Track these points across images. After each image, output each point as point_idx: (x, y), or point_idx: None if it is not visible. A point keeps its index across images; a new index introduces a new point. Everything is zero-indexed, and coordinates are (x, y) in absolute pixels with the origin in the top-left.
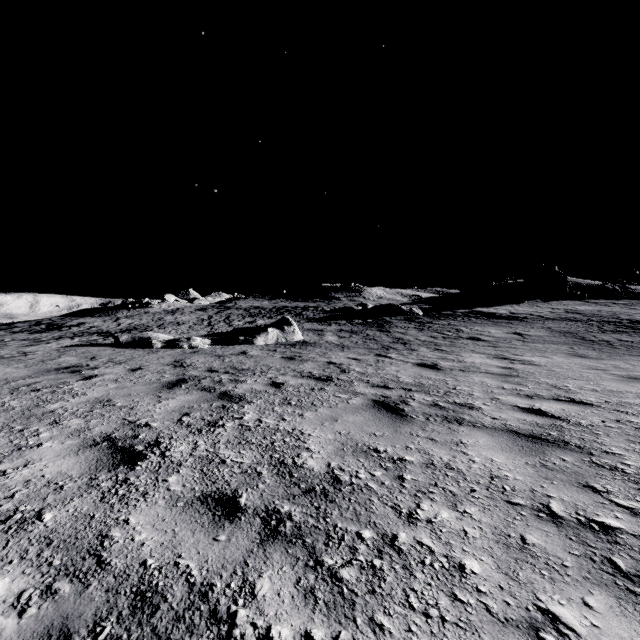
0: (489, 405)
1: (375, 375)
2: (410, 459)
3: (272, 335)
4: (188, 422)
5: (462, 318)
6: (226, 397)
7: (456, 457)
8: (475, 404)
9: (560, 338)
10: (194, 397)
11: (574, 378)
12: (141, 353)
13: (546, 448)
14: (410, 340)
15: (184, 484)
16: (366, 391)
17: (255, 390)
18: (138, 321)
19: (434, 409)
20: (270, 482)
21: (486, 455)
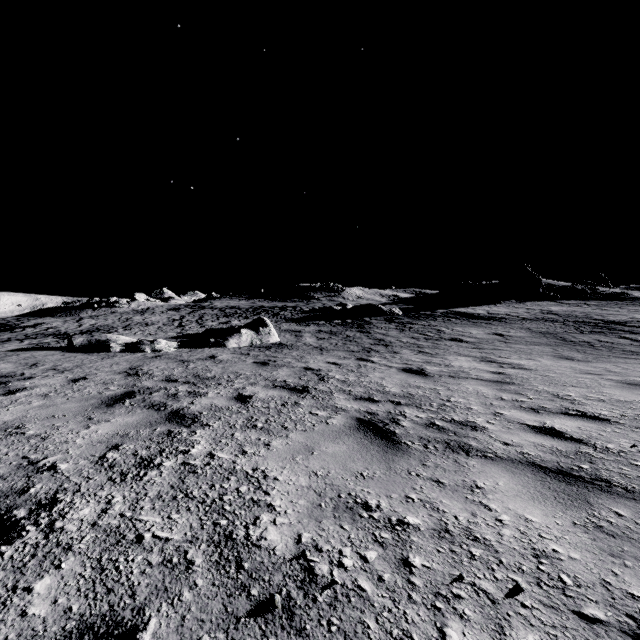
0: (494, 423)
1: (357, 384)
2: (414, 522)
3: (246, 337)
4: (112, 461)
5: (442, 318)
6: (176, 418)
7: (476, 515)
8: (477, 422)
9: (541, 339)
10: (135, 419)
11: (573, 385)
12: (94, 358)
13: (587, 493)
14: (392, 342)
15: (56, 598)
16: (348, 406)
17: (215, 407)
18: (102, 321)
19: (431, 431)
20: (203, 585)
21: (515, 509)
